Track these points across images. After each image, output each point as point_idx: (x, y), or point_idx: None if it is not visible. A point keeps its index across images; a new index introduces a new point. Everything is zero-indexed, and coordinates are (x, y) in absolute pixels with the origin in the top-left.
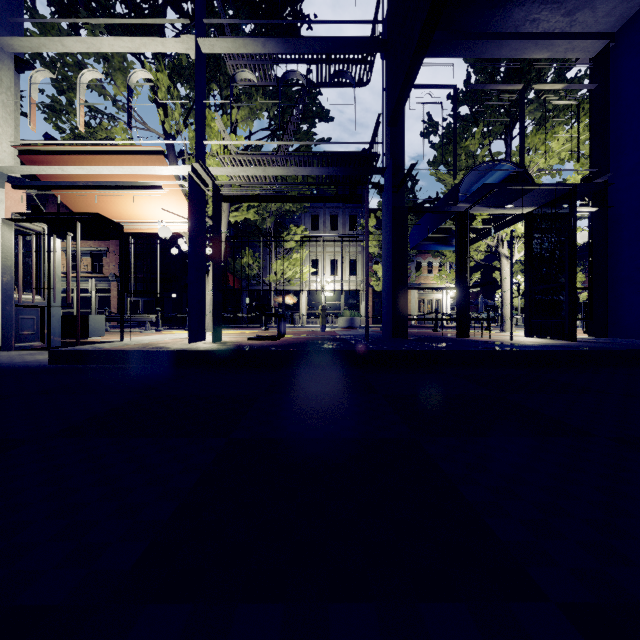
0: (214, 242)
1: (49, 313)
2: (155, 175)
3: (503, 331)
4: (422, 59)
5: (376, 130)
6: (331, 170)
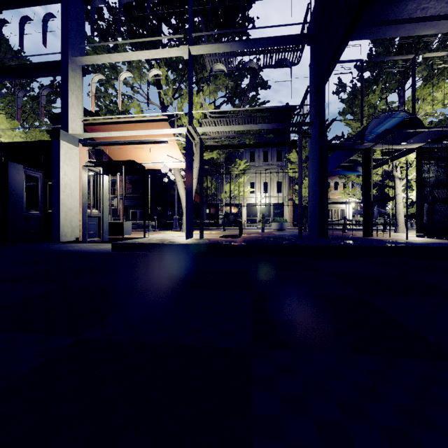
0: (200, 175)
1: (103, 221)
2: (161, 134)
3: (396, 232)
4: (343, 50)
5: (306, 96)
6: (275, 125)
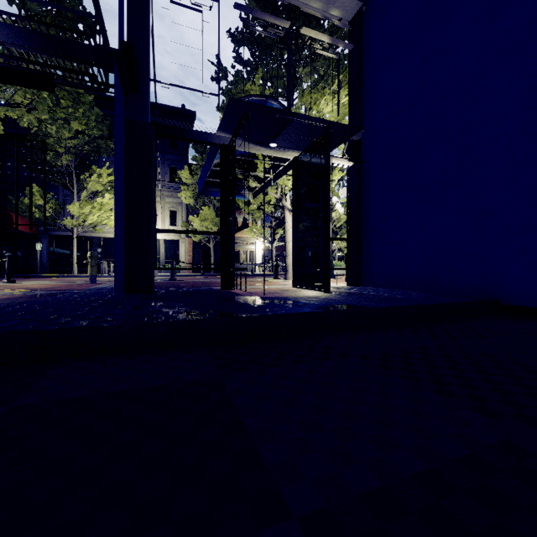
0: None
1: None
2: None
3: (286, 279)
4: None
5: (93, 1)
6: None
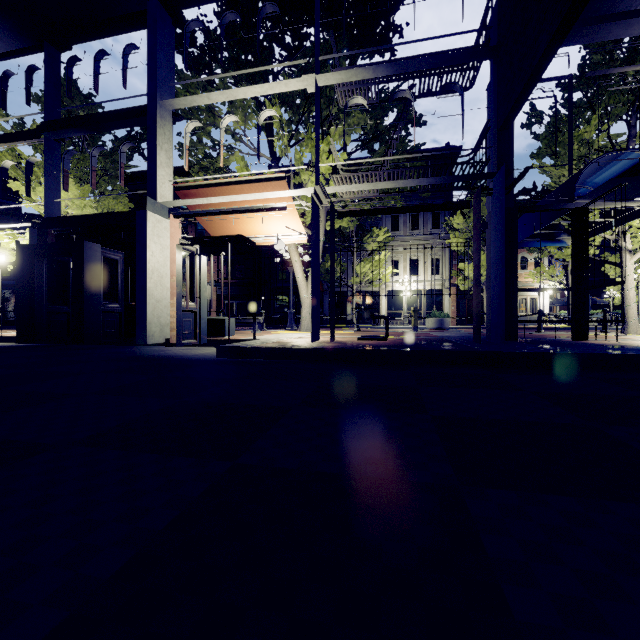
0: (331, 253)
1: (200, 316)
2: (276, 197)
3: (625, 334)
4: (546, 66)
5: (484, 135)
6: (439, 179)
